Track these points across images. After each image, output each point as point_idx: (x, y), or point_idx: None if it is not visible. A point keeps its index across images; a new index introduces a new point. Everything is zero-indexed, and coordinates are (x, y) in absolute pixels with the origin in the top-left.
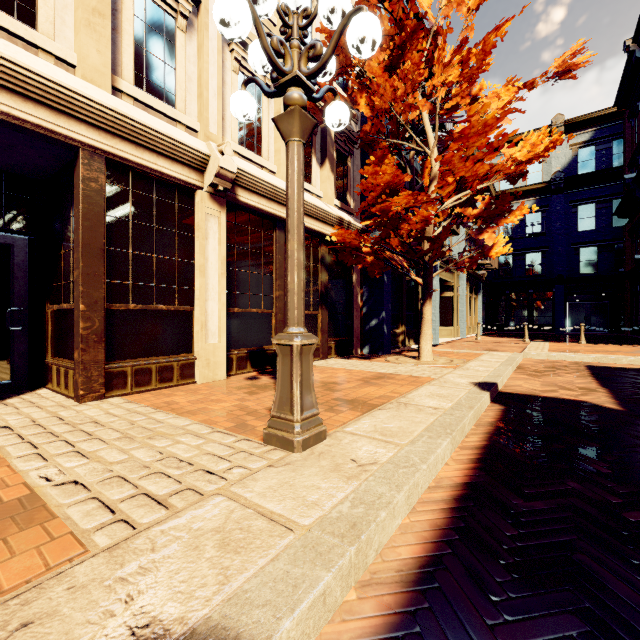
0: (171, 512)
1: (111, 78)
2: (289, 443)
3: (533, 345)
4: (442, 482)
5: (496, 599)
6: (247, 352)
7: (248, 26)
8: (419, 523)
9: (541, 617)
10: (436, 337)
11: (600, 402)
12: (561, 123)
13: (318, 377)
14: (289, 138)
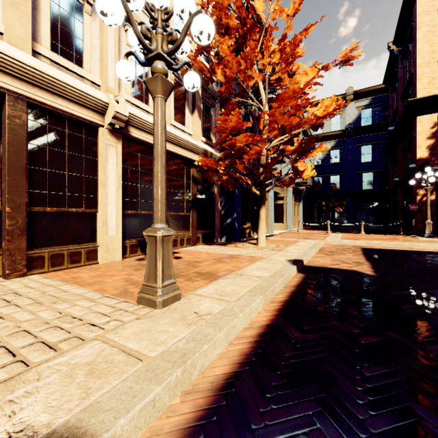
0: (58, 353)
1: (32, 44)
2: (153, 303)
3: (332, 235)
4: (254, 324)
5: (269, 396)
6: (137, 241)
7: (121, 17)
8: (232, 351)
9: (294, 404)
10: (271, 230)
11: (363, 271)
12: (351, 93)
13: (187, 258)
14: (155, 95)
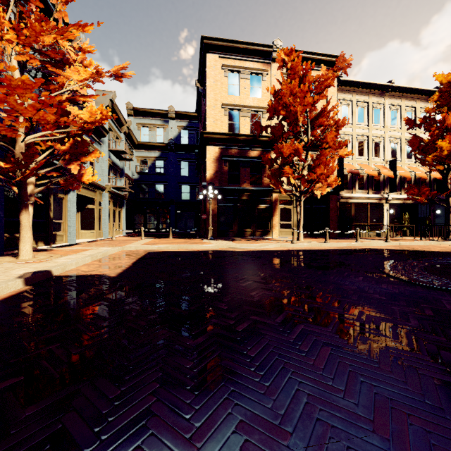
0: None
1: None
2: None
3: (140, 241)
4: None
5: None
6: None
7: None
8: None
9: None
10: (72, 239)
11: (111, 273)
12: (173, 111)
13: None
14: None
